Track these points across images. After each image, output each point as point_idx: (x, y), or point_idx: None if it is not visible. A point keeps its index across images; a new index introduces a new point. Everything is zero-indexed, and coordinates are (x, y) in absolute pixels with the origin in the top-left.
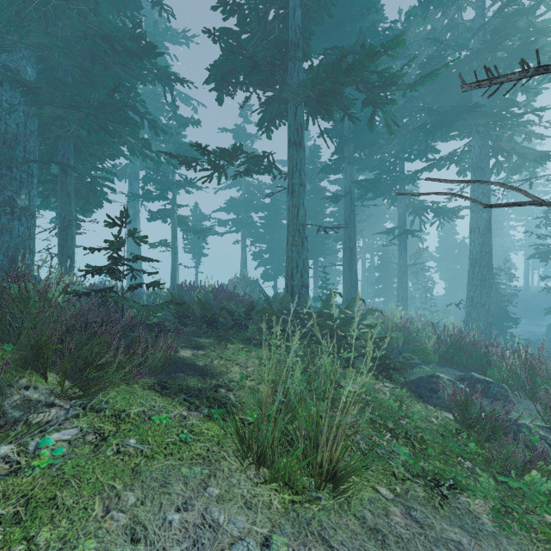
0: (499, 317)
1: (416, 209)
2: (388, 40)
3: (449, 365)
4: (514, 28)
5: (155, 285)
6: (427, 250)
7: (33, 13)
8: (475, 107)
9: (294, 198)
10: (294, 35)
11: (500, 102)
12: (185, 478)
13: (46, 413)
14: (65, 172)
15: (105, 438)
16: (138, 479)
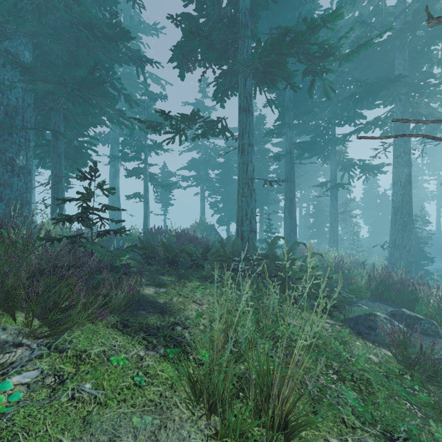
0: (417, 256)
1: (345, 166)
2: (328, 14)
3: (379, 300)
4: (431, 11)
5: (121, 231)
6: (354, 200)
7: (27, 5)
8: (399, 77)
9: (244, 156)
10: (244, 17)
11: (419, 75)
12: (135, 430)
13: (11, 354)
14: (56, 137)
15: (63, 381)
16: (87, 431)
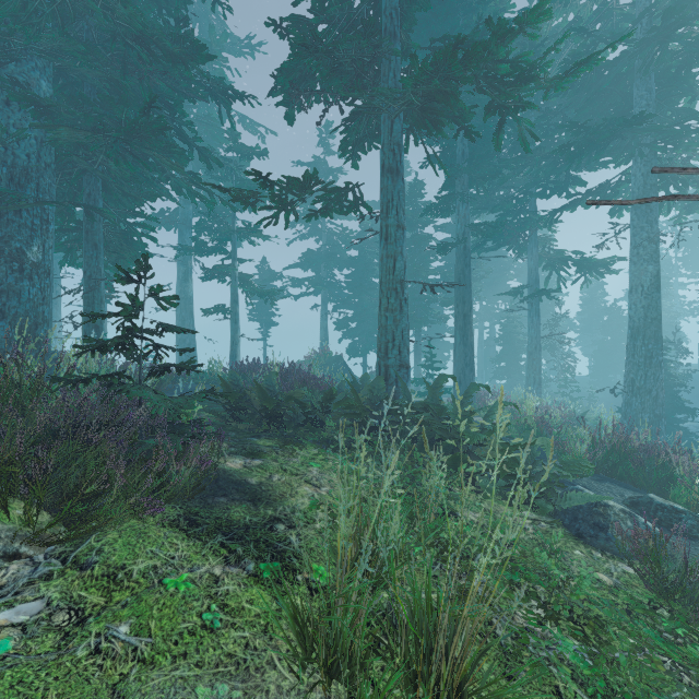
0: (669, 407)
1: (552, 262)
2: (527, 11)
3: (610, 479)
4: (693, 11)
5: (188, 367)
6: (566, 317)
7: (44, 6)
8: (641, 117)
9: (390, 245)
10: (390, 22)
11: (672, 114)
12: None
13: None
14: (90, 217)
15: (83, 620)
16: None
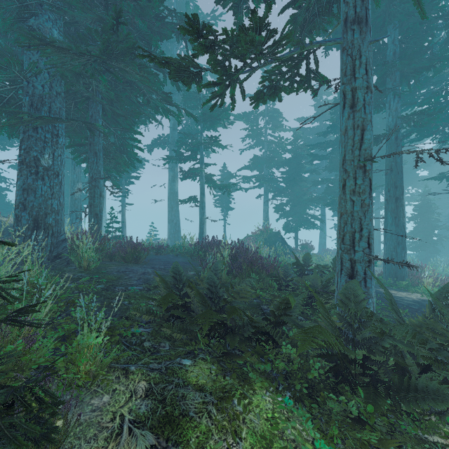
0: None
1: None
2: None
3: None
4: None
5: None
6: None
7: None
8: None
9: (357, 113)
10: None
11: None
12: None
13: None
14: (91, 132)
15: None
16: None
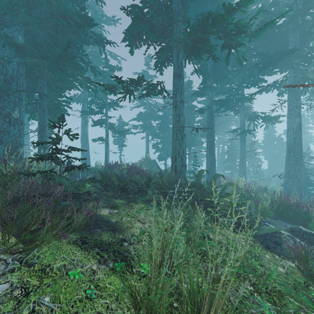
0: (305, 183)
1: (251, 117)
2: None
3: (280, 218)
4: None
5: (83, 167)
6: (257, 142)
7: (19, 1)
8: (293, 50)
9: (177, 110)
10: (177, 7)
11: (307, 49)
12: None
13: None
14: (41, 97)
15: (28, 294)
16: None
